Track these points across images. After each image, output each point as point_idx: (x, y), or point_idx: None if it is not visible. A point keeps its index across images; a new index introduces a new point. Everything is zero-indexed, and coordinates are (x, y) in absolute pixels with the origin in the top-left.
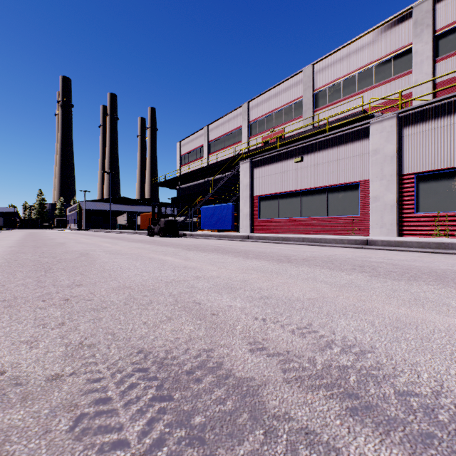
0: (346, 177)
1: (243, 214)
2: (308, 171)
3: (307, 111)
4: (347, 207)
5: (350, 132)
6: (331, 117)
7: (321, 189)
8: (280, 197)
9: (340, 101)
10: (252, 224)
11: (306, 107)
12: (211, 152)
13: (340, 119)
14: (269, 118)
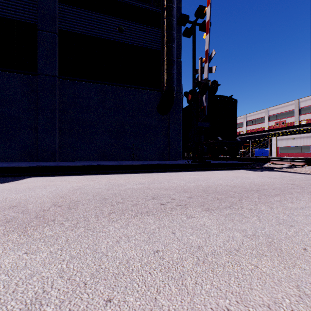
0: (306, 144)
1: (273, 151)
2: (295, 141)
3: (296, 115)
4: (307, 151)
5: (307, 134)
6: (306, 118)
7: (300, 146)
8: (286, 147)
9: (310, 113)
10: (276, 154)
11: (295, 114)
12: (247, 125)
13: (308, 123)
14: (278, 115)
